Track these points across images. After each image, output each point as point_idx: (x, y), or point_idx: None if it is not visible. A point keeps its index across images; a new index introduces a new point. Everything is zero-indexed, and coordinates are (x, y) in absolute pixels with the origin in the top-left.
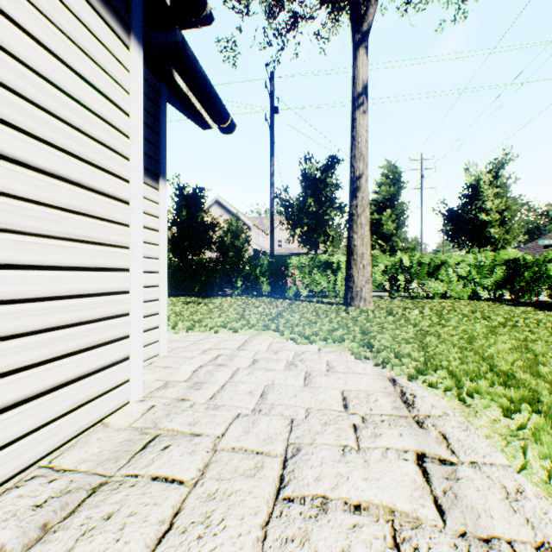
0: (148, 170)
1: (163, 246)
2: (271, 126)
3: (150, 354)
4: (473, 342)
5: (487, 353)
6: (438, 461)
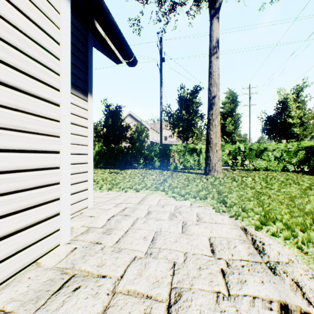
0: (80, 88)
1: (90, 137)
2: (160, 69)
3: (81, 207)
4: (295, 201)
5: (307, 209)
6: (298, 311)
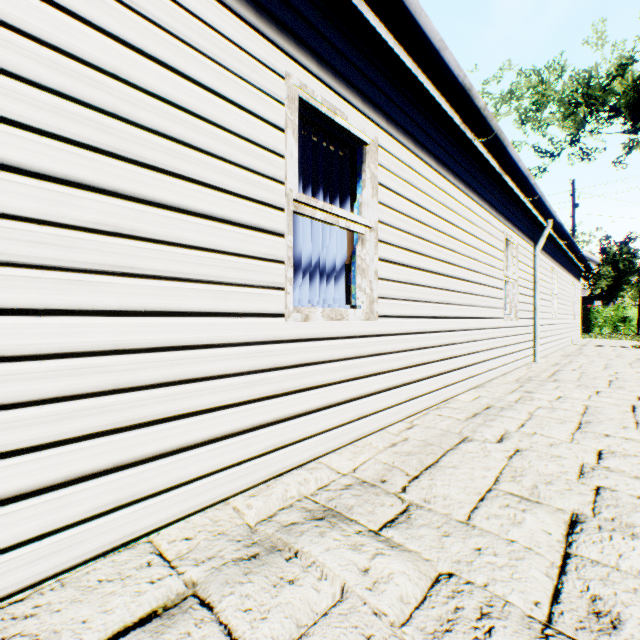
0: None
1: None
2: (572, 217)
3: None
4: None
5: None
6: None
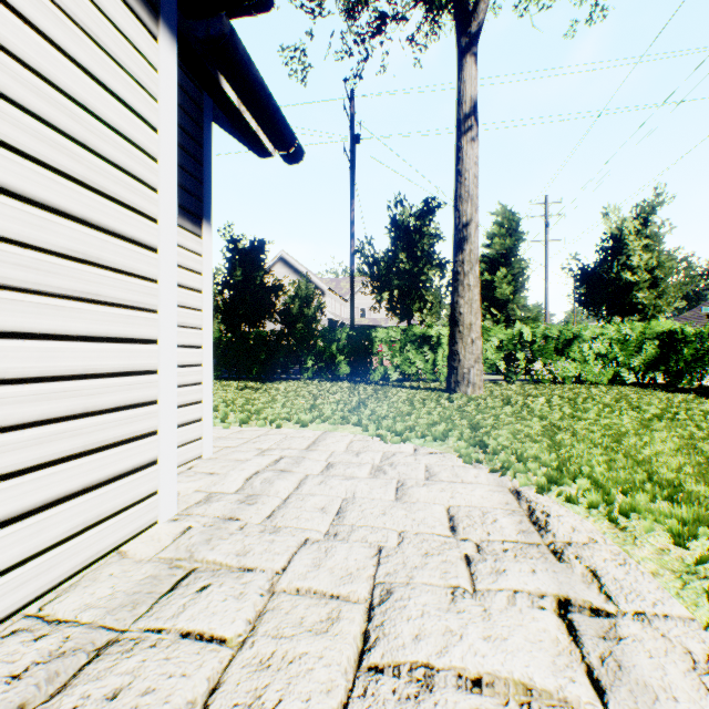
0: (187, 210)
1: (207, 312)
2: (351, 160)
3: (189, 456)
4: (622, 441)
5: (642, 455)
6: (588, 610)
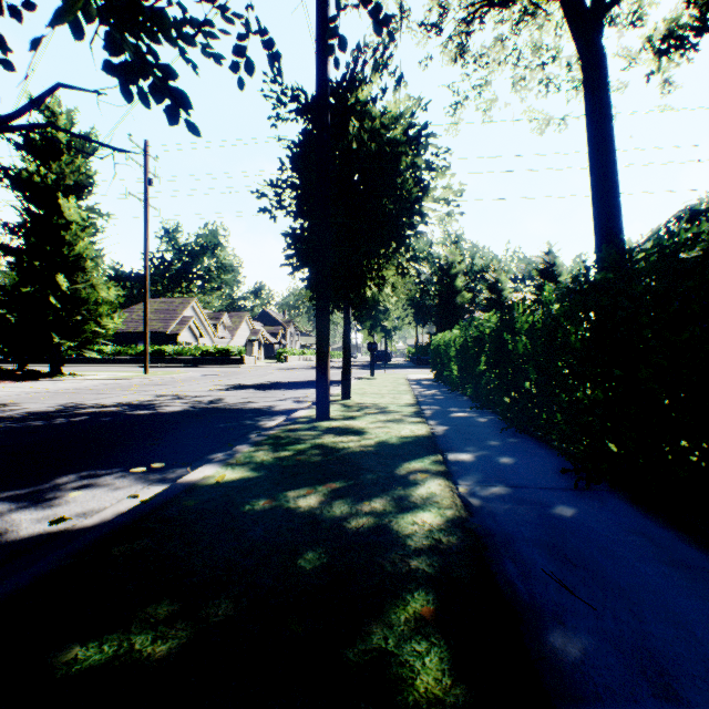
0: None
1: None
2: None
3: None
4: None
5: None
6: None
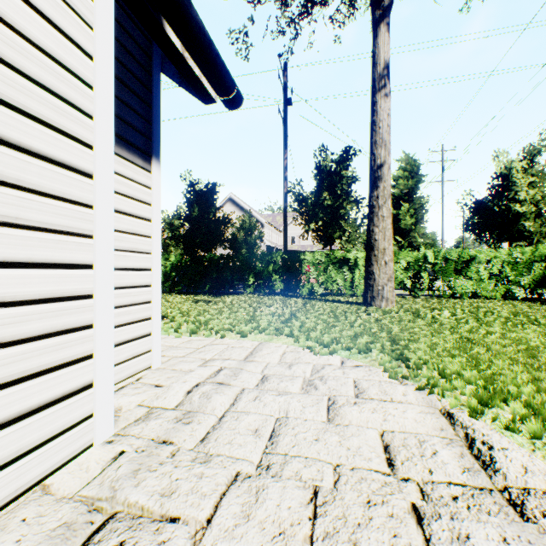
0: (138, 147)
1: (156, 238)
2: (284, 118)
3: (140, 367)
4: (539, 357)
5: None
6: None
